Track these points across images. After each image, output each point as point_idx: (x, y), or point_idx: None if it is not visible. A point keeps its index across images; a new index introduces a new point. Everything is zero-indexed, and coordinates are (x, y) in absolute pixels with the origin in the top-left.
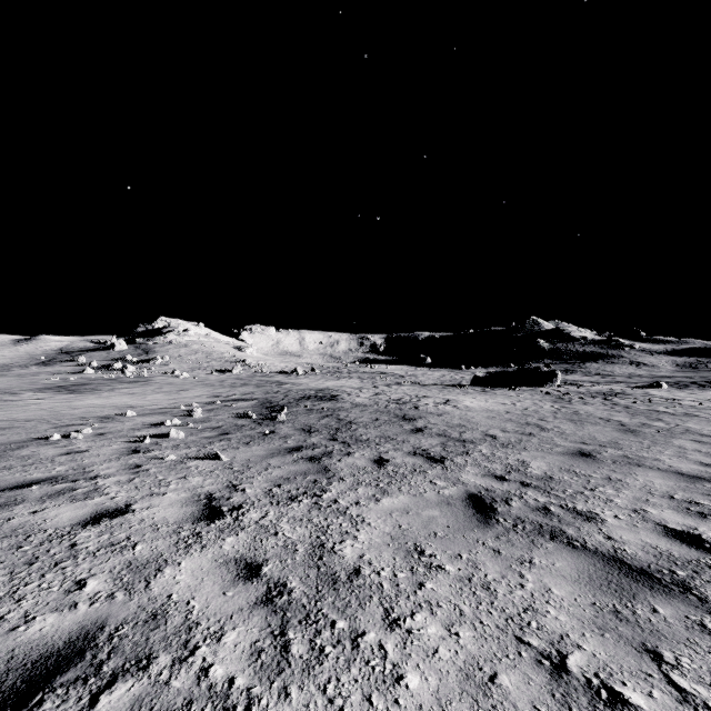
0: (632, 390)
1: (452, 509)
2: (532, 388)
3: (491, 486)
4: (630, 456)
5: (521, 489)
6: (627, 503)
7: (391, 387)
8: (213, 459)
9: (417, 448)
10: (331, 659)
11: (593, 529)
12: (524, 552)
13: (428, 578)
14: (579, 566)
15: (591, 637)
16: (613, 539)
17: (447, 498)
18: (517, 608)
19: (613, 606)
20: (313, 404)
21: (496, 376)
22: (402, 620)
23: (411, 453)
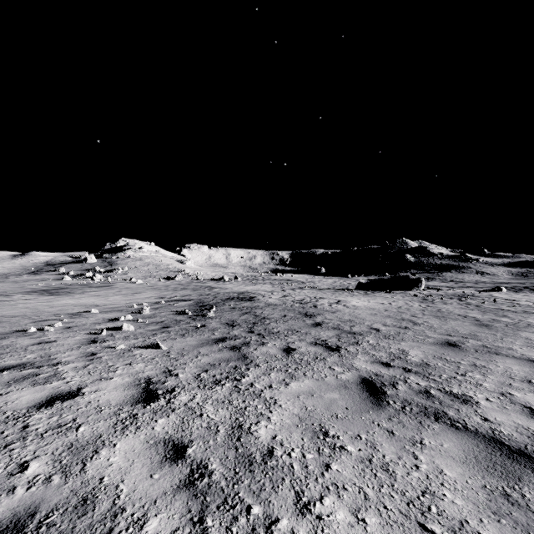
0: (479, 293)
1: (349, 392)
2: (403, 291)
3: (379, 371)
4: (488, 345)
5: (404, 374)
6: (494, 387)
7: (295, 290)
8: (155, 348)
9: (317, 339)
10: None
11: (470, 411)
12: (415, 433)
13: (333, 459)
14: (464, 446)
15: (489, 523)
16: (489, 420)
17: (344, 382)
18: (415, 491)
19: (503, 488)
20: (236, 304)
21: (375, 282)
22: (312, 505)
23: (313, 343)
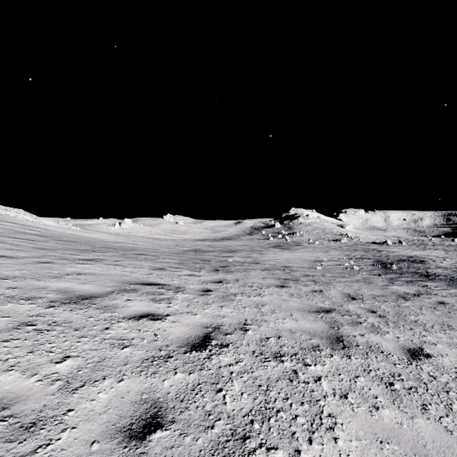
0: None
1: None
2: None
3: None
4: None
5: None
6: None
7: None
8: (378, 276)
9: None
10: (431, 296)
11: None
12: None
13: (455, 297)
14: None
15: None
16: None
17: None
18: None
19: None
20: (409, 264)
21: None
22: (446, 297)
23: None
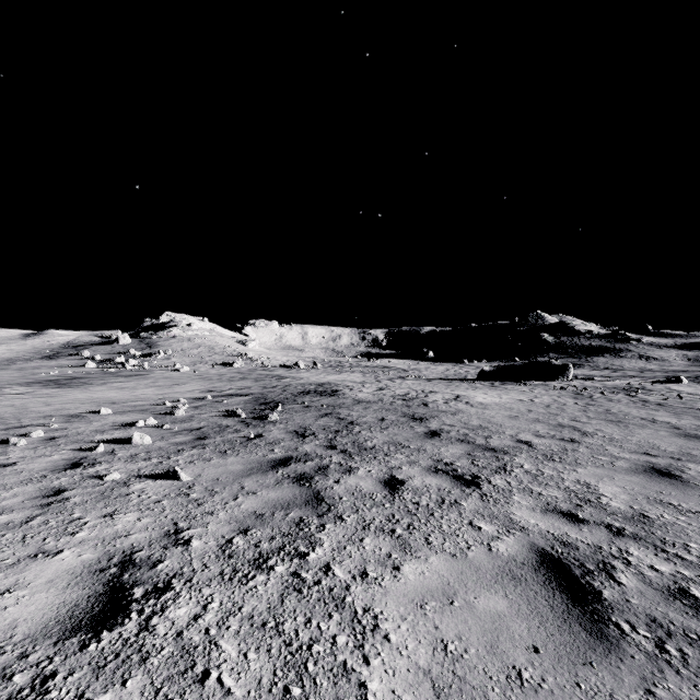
0: (652, 385)
1: (525, 592)
2: (543, 382)
3: (565, 533)
4: None
5: (615, 541)
6: None
7: (395, 381)
8: (171, 478)
9: (437, 460)
10: None
11: None
12: None
13: None
14: None
15: None
16: None
17: (506, 562)
18: None
19: None
20: (312, 401)
21: (503, 370)
22: None
23: (432, 470)
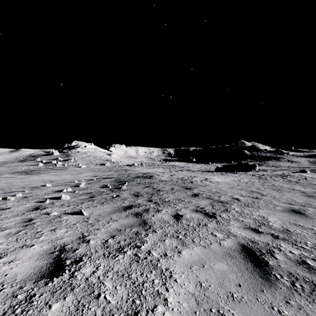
0: (293, 173)
1: (235, 262)
2: (244, 172)
3: (253, 237)
4: None
5: (275, 241)
6: None
7: (178, 172)
8: (79, 214)
9: (197, 206)
10: None
11: None
12: None
13: None
14: None
15: None
16: None
17: (227, 249)
18: None
19: None
20: (141, 180)
21: (226, 167)
22: None
23: (195, 210)
